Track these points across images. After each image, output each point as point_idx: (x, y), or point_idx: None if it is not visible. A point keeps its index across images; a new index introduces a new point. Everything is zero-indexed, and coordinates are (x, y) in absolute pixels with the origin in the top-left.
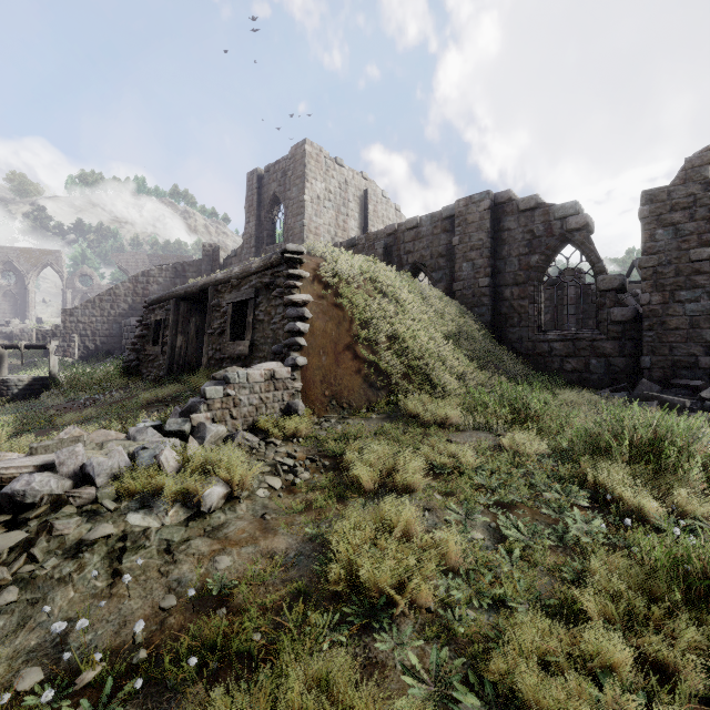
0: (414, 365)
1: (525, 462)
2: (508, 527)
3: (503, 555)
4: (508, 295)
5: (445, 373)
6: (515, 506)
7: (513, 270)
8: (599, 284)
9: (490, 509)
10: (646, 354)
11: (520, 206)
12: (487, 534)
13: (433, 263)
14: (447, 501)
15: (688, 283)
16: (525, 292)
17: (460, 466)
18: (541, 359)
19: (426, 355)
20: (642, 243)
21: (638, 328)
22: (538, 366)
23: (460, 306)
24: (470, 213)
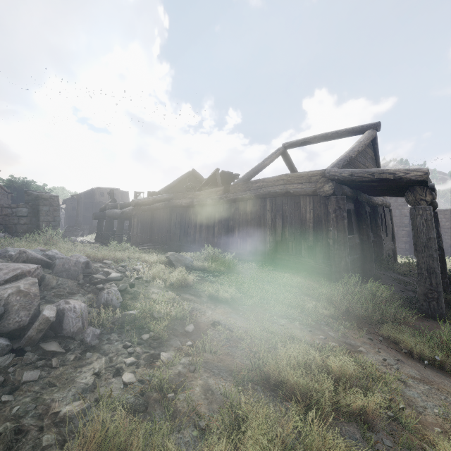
0: None
1: None
2: None
3: None
4: None
5: None
6: None
7: None
8: None
9: None
10: None
11: None
12: None
13: None
14: None
15: None
16: None
17: None
18: None
19: None
20: None
21: None
22: None
23: None
24: None
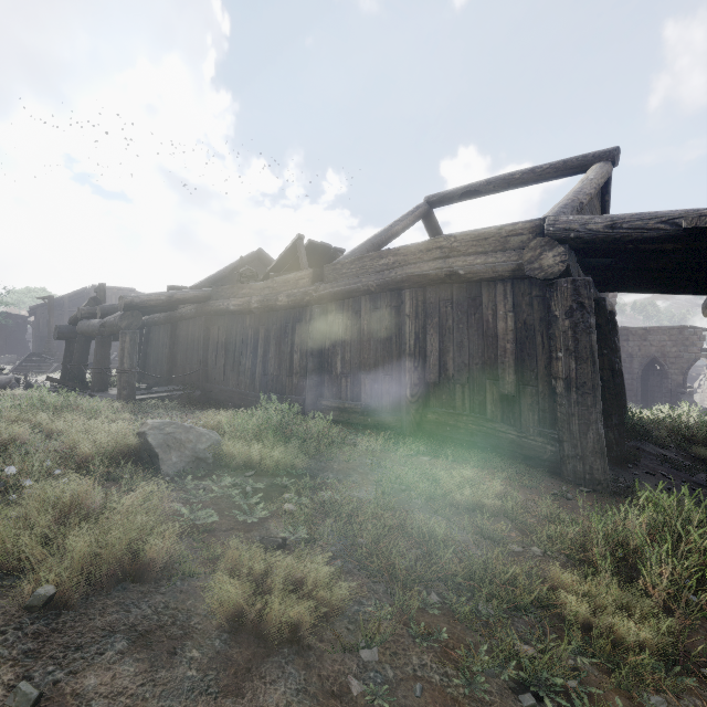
0: None
1: None
2: None
3: None
4: None
5: None
6: None
7: None
8: None
9: None
10: None
11: None
12: None
13: None
14: None
15: None
16: None
17: None
18: None
19: None
20: None
21: None
22: None
23: None
24: None
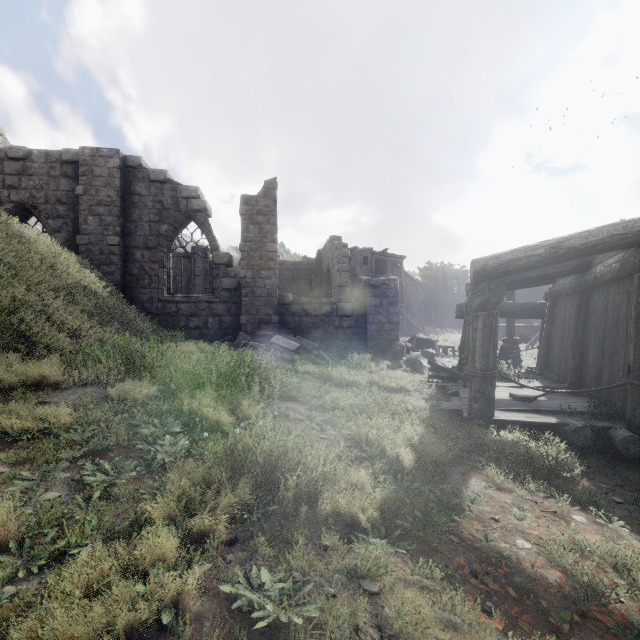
0: (1, 320)
1: (131, 407)
2: (94, 473)
3: (79, 504)
4: (140, 257)
5: (51, 329)
6: (110, 451)
7: (144, 234)
8: (215, 258)
9: (79, 462)
10: (244, 314)
11: (151, 176)
12: (67, 489)
13: (49, 208)
14: (16, 471)
15: (266, 266)
16: (156, 256)
17: (49, 426)
18: (170, 318)
19: (22, 308)
20: (242, 232)
21: (239, 295)
22: (168, 324)
23: (83, 261)
24: (98, 166)
